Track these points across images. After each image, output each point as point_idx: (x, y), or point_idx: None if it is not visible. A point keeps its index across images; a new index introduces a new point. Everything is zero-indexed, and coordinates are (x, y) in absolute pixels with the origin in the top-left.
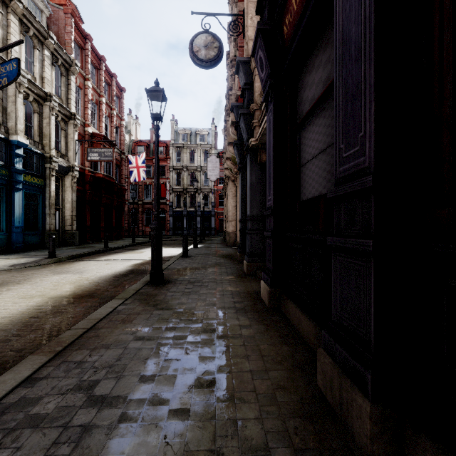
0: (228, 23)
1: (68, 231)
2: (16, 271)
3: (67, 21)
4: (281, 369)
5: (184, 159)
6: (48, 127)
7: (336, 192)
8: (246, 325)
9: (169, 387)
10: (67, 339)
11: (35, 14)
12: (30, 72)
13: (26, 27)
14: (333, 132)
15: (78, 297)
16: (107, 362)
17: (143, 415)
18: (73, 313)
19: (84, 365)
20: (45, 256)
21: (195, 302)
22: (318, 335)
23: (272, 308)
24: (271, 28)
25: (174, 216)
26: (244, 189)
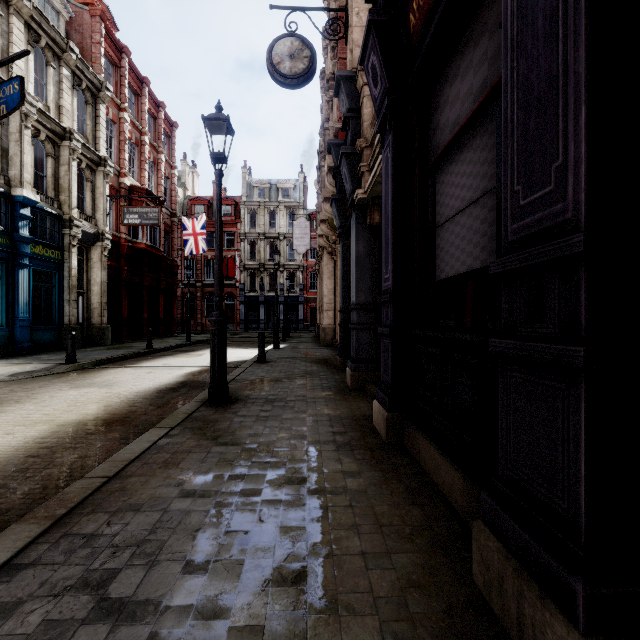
0: (323, 28)
1: (95, 324)
2: (17, 382)
3: (94, 26)
4: (412, 550)
5: (260, 224)
6: (68, 177)
7: (508, 263)
8: (352, 471)
9: (230, 583)
10: (75, 495)
11: (49, 17)
12: (41, 99)
13: (36, 35)
14: (493, 172)
15: (102, 424)
16: (135, 536)
17: (185, 638)
18: (92, 450)
19: (97, 542)
20: (61, 360)
21: (275, 433)
22: (470, 493)
23: (391, 442)
24: (389, 20)
25: (246, 304)
26: (346, 265)
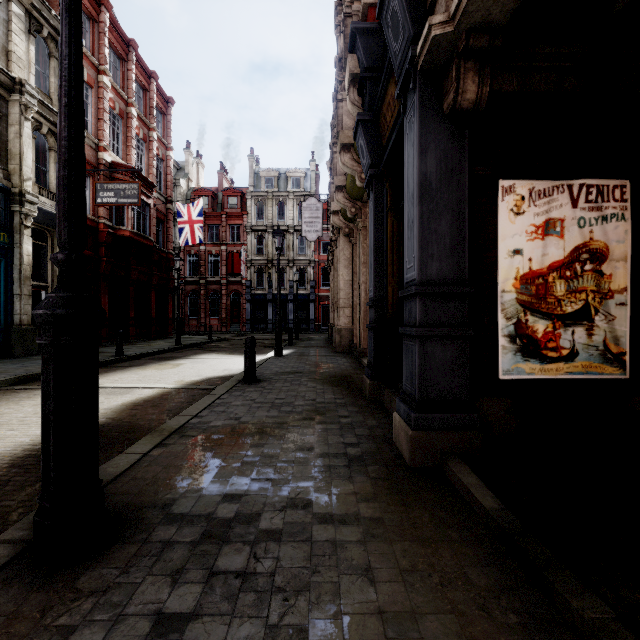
0: None
1: None
2: None
3: None
4: None
5: (268, 216)
6: (18, 140)
7: None
8: None
9: None
10: None
11: None
12: None
13: None
14: None
15: None
16: None
17: None
18: None
19: None
20: None
21: None
22: None
23: None
24: None
25: (252, 302)
26: (380, 229)
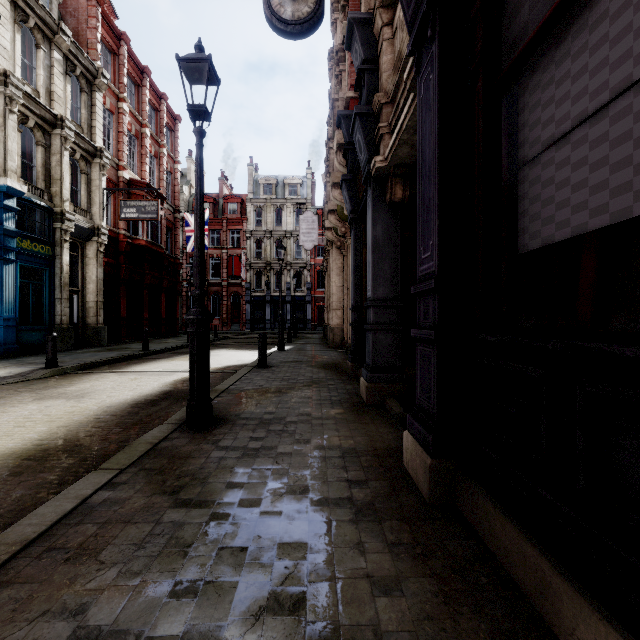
0: (331, 0)
1: (91, 324)
2: None
3: (90, 10)
4: None
5: (267, 221)
6: (59, 167)
7: None
8: (385, 576)
9: None
10: None
11: None
12: (30, 83)
13: (23, 14)
14: None
15: (41, 456)
16: None
17: None
18: (1, 506)
19: None
20: (43, 364)
21: (264, 481)
22: None
23: (437, 504)
24: None
25: (252, 304)
26: (358, 256)
